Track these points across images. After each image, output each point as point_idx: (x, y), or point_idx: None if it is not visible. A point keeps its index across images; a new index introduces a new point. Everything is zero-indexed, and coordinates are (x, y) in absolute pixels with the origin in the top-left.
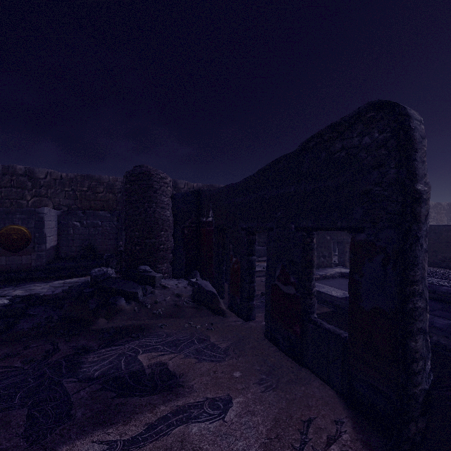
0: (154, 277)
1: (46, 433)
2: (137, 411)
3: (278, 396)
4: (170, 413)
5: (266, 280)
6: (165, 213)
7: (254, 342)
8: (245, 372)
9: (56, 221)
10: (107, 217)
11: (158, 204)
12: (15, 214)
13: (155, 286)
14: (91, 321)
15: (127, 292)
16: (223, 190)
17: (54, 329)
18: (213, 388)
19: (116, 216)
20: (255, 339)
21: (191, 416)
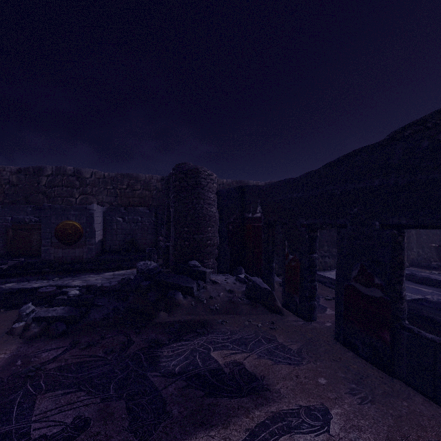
0: (205, 273)
1: (151, 429)
2: (232, 414)
3: (380, 410)
4: (267, 419)
5: (337, 280)
6: (211, 209)
7: (325, 345)
8: (330, 379)
9: (102, 217)
10: (146, 213)
11: (205, 200)
12: (70, 211)
13: (206, 281)
14: (154, 314)
15: (182, 286)
16: (276, 186)
17: (122, 320)
18: (303, 395)
19: (154, 212)
20: (325, 342)
21: (291, 425)
